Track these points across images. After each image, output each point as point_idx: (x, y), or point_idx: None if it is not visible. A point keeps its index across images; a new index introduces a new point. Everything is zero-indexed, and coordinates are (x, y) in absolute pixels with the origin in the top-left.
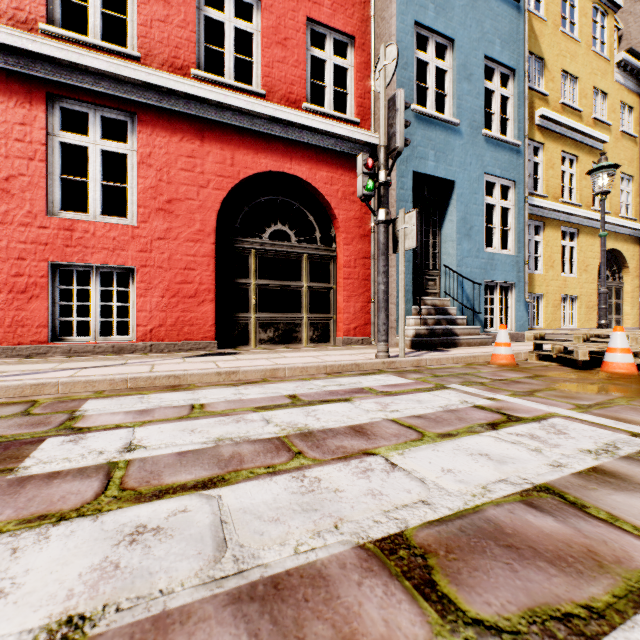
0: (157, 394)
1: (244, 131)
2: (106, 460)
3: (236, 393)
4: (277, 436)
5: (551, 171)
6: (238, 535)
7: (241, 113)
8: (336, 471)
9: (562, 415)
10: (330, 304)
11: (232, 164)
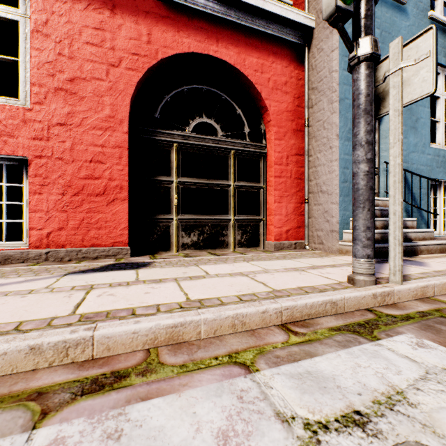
0: None
1: (163, 4)
2: None
3: None
4: None
5: None
6: None
7: None
8: None
9: None
10: (259, 205)
11: (149, 41)
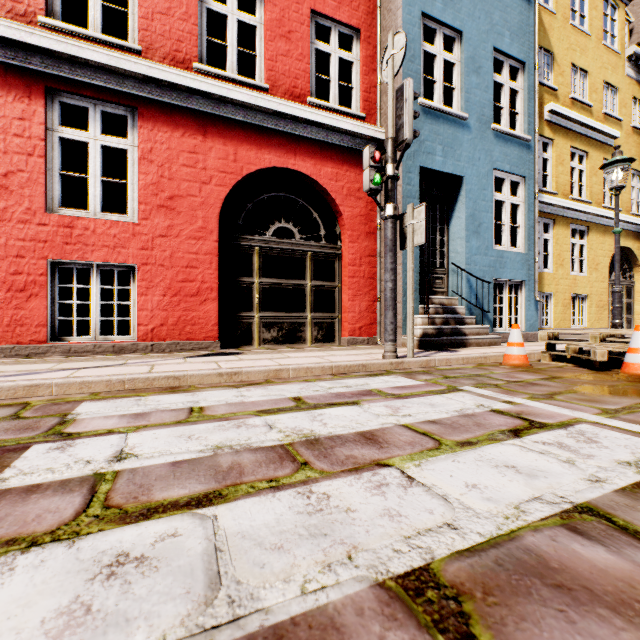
0: (155, 396)
1: (247, 126)
2: (93, 471)
3: (238, 395)
4: (281, 444)
5: (560, 167)
6: (234, 568)
7: (244, 108)
8: (347, 486)
9: (589, 421)
10: (335, 303)
11: (235, 160)
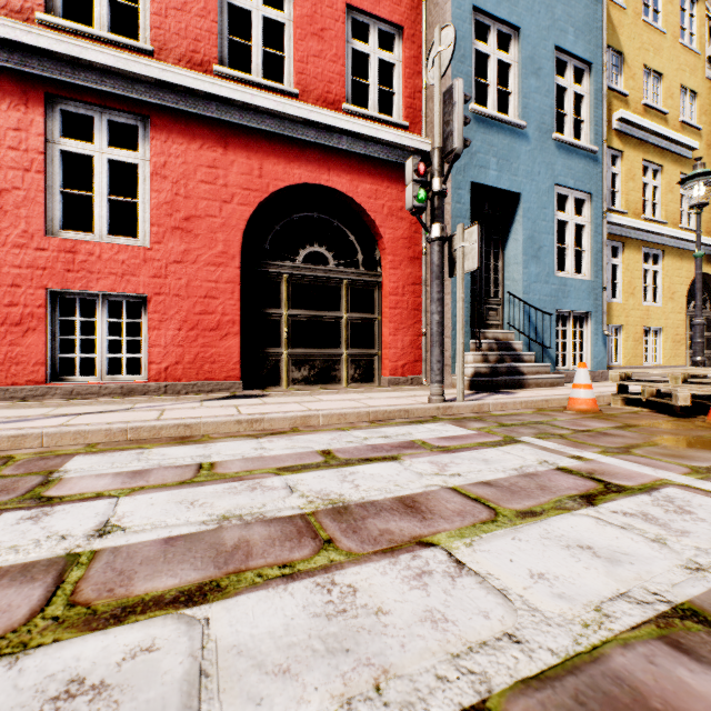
0: (161, 448)
1: (274, 137)
2: (65, 550)
3: (257, 447)
4: (301, 513)
5: (631, 183)
6: (221, 704)
7: (270, 116)
8: (379, 574)
9: (677, 483)
10: (374, 338)
11: (260, 175)
